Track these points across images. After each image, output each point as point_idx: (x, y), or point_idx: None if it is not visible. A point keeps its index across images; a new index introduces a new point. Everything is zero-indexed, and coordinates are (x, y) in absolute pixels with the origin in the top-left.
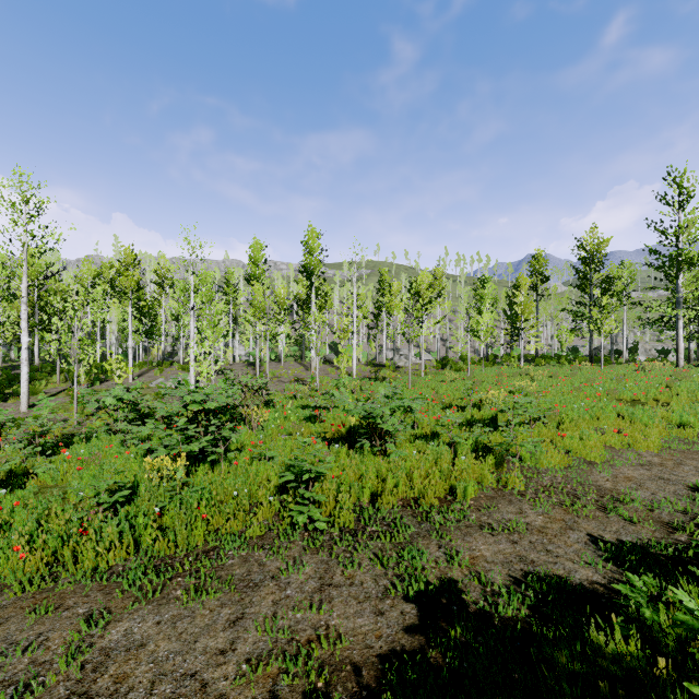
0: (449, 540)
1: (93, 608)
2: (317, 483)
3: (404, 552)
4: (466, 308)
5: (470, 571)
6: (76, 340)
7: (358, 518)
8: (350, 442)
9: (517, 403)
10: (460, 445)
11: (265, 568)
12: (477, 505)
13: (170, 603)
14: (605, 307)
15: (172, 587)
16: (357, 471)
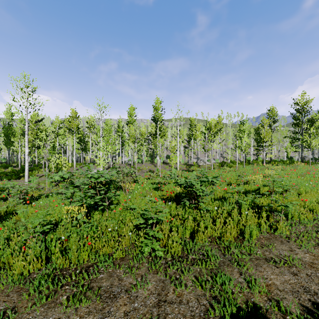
0: (246, 269)
1: (7, 307)
2: (157, 225)
3: (217, 278)
4: (236, 134)
5: (268, 298)
6: (47, 150)
7: (183, 248)
8: (176, 201)
9: (274, 181)
10: (241, 204)
11: (122, 283)
12: (260, 243)
13: (56, 307)
14: (312, 133)
15: (60, 293)
16: (181, 218)
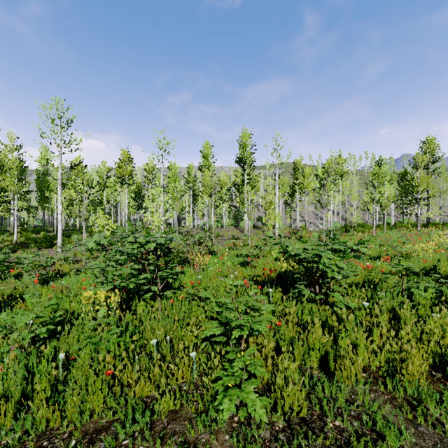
0: None
1: None
2: (250, 338)
3: None
4: (372, 180)
5: None
6: (84, 205)
7: (309, 396)
8: (281, 287)
9: None
10: (413, 297)
11: None
12: None
13: None
14: None
15: None
16: (296, 321)
